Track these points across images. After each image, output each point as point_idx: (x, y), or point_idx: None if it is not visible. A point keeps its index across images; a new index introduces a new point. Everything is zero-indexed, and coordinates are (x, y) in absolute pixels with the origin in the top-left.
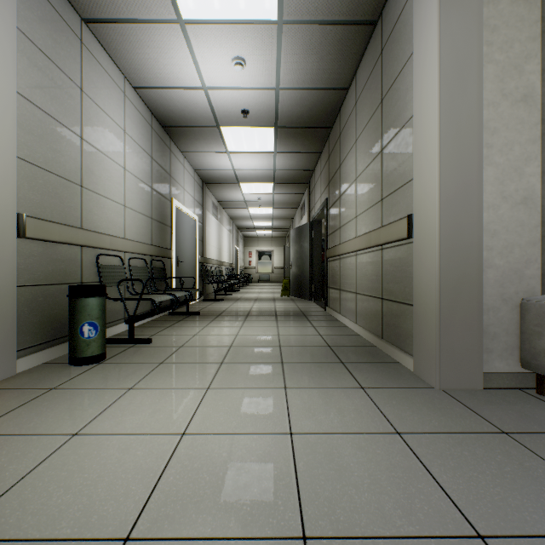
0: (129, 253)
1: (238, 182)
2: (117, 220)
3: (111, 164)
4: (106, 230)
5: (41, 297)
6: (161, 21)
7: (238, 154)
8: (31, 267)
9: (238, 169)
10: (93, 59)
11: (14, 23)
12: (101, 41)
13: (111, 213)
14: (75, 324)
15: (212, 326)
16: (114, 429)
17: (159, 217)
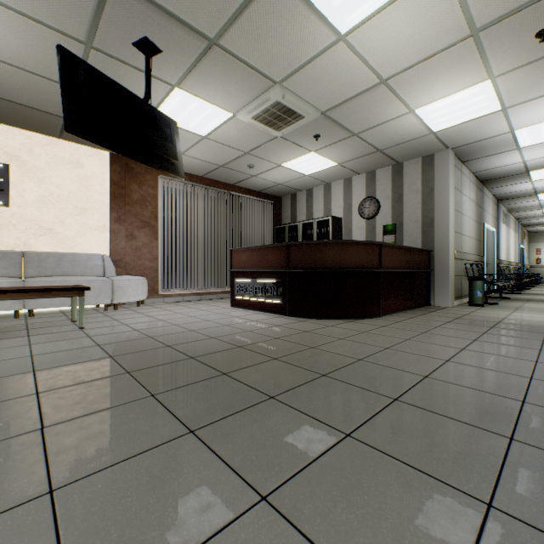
0: (470, 261)
1: (534, 194)
2: (467, 245)
3: (466, 219)
4: (465, 251)
5: (455, 280)
6: (505, 151)
7: (540, 180)
8: (453, 269)
9: (537, 187)
10: (462, 175)
11: (453, 186)
12: (466, 165)
13: (466, 242)
14: (473, 291)
15: (529, 303)
16: (520, 316)
17: (478, 238)
